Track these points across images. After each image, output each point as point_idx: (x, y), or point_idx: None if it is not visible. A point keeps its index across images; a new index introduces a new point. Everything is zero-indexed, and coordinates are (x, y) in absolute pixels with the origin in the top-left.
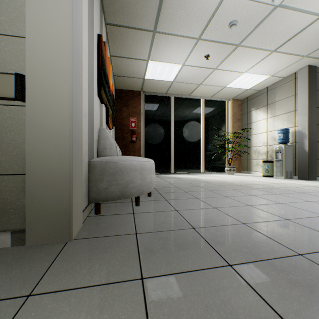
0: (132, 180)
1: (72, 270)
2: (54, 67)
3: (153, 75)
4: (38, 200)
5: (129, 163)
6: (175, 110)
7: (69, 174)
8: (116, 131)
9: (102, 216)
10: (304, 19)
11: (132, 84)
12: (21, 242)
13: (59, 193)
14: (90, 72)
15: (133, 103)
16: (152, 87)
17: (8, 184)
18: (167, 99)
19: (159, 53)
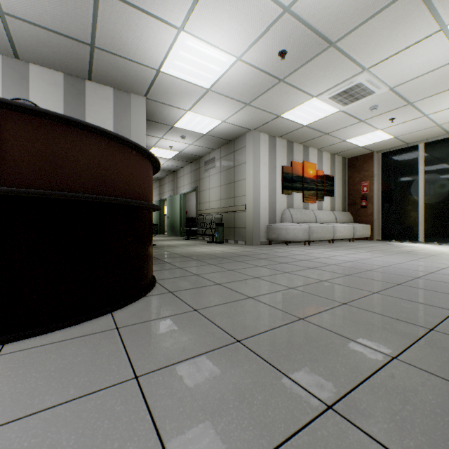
0: (280, 233)
1: (245, 246)
2: (250, 201)
3: (364, 142)
4: (248, 234)
5: (280, 226)
6: (427, 159)
7: (252, 228)
8: (348, 198)
9: (269, 245)
10: (444, 69)
11: (357, 152)
12: (246, 244)
13: (250, 233)
14: (271, 190)
15: (365, 167)
16: (380, 146)
17: (244, 230)
18: (413, 148)
19: (346, 136)
